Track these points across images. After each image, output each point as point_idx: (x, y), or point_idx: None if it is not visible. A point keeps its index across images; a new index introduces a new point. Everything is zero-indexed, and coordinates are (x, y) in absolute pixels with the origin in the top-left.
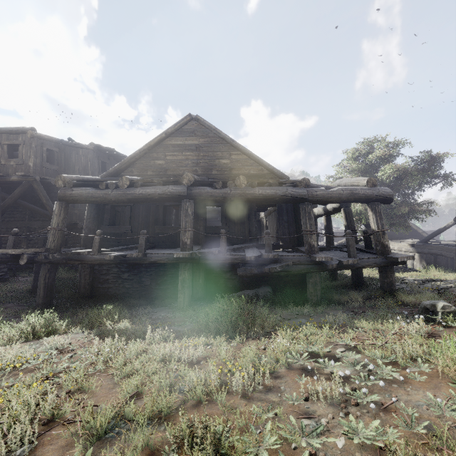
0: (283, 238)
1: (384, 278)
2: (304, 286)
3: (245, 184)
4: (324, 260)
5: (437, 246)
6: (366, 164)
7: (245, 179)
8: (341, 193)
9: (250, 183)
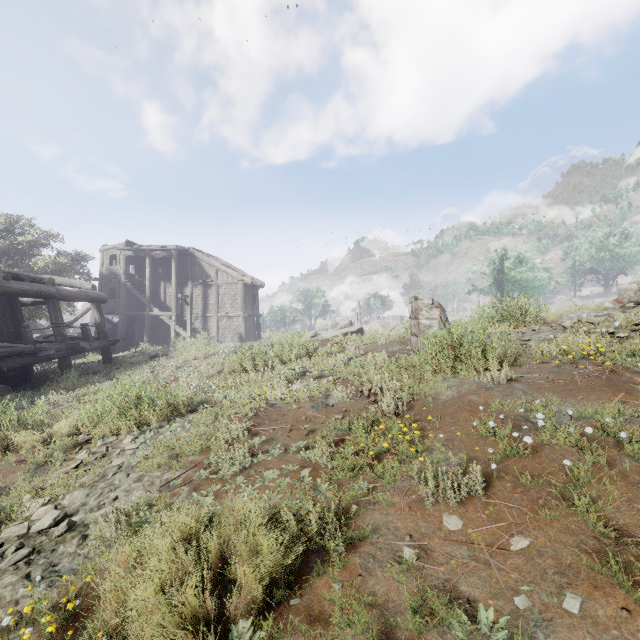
0: (1, 332)
1: (107, 355)
2: (27, 378)
3: (2, 277)
4: (85, 344)
5: None
6: (8, 244)
7: (2, 271)
8: (81, 294)
9: (5, 276)
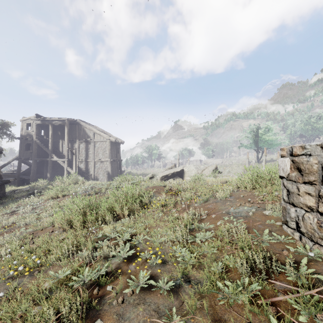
0: None
1: (0, 191)
2: None
3: None
4: None
5: (5, 174)
6: None
7: None
8: None
9: None
